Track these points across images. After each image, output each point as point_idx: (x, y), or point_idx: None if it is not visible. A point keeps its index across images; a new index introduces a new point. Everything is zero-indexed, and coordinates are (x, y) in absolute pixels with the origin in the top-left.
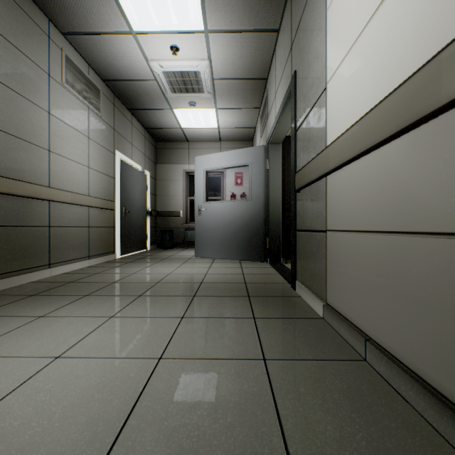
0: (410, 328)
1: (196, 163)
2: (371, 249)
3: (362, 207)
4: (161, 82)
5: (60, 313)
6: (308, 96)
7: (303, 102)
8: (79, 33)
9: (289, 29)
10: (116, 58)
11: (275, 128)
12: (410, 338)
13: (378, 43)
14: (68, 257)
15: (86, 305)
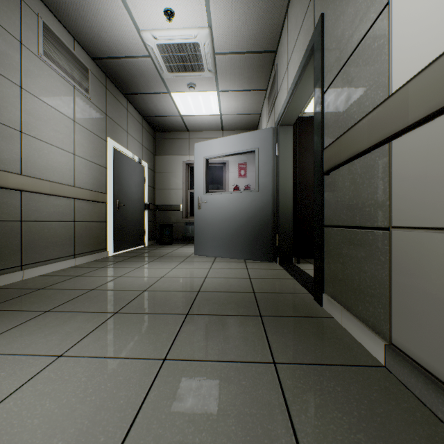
0: None
1: (196, 150)
2: None
3: None
4: (156, 58)
5: None
6: (346, 36)
7: (336, 49)
8: None
9: None
10: (104, 29)
11: (288, 103)
12: None
13: None
14: (47, 256)
15: (36, 330)
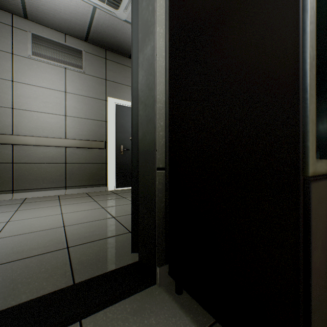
0: None
1: None
2: None
3: None
4: (95, 4)
5: None
6: None
7: None
8: (26, 9)
9: None
10: (57, 10)
11: None
12: None
13: None
14: (37, 186)
15: None
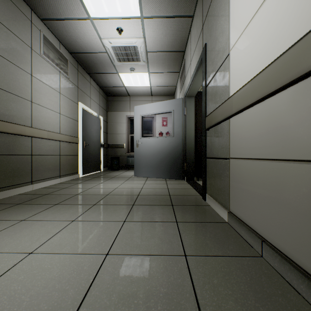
0: (301, 235)
1: (135, 110)
2: (266, 172)
3: (258, 140)
4: (110, 54)
5: (36, 217)
6: (215, 61)
7: (211, 65)
8: (52, 19)
9: (201, 14)
10: (79, 37)
11: (190, 85)
12: (301, 242)
13: (272, 15)
14: (45, 176)
15: (55, 211)
